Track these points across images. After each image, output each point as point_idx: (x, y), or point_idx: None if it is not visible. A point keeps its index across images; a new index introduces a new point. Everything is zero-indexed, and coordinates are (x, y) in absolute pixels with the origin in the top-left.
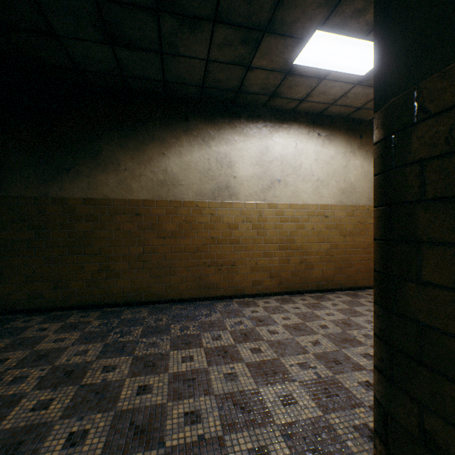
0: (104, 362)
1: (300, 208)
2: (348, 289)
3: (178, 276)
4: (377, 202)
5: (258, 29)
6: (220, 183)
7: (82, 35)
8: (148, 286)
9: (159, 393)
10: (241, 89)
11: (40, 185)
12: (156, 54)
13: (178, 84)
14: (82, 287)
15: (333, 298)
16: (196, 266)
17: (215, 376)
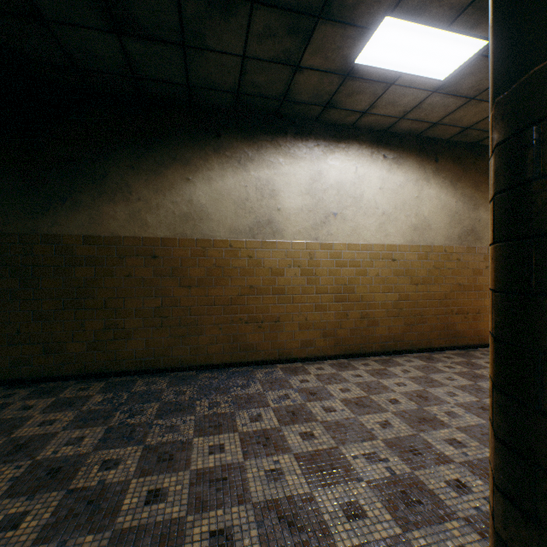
0: (104, 455)
1: (361, 249)
2: (420, 351)
3: (206, 336)
4: (504, 233)
5: (310, 14)
6: (261, 216)
7: (78, 19)
8: (169, 349)
9: (176, 501)
10: (287, 97)
11: (27, 218)
12: (176, 47)
13: (207, 90)
14: (81, 351)
15: (403, 362)
16: (230, 322)
17: (254, 474)
